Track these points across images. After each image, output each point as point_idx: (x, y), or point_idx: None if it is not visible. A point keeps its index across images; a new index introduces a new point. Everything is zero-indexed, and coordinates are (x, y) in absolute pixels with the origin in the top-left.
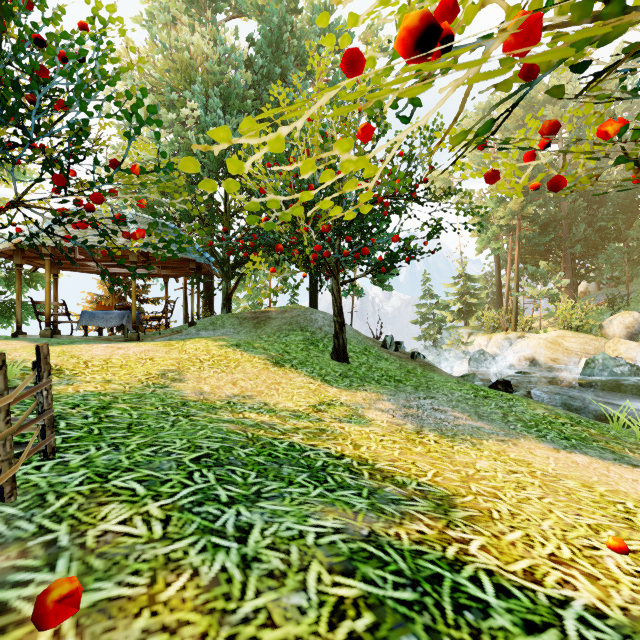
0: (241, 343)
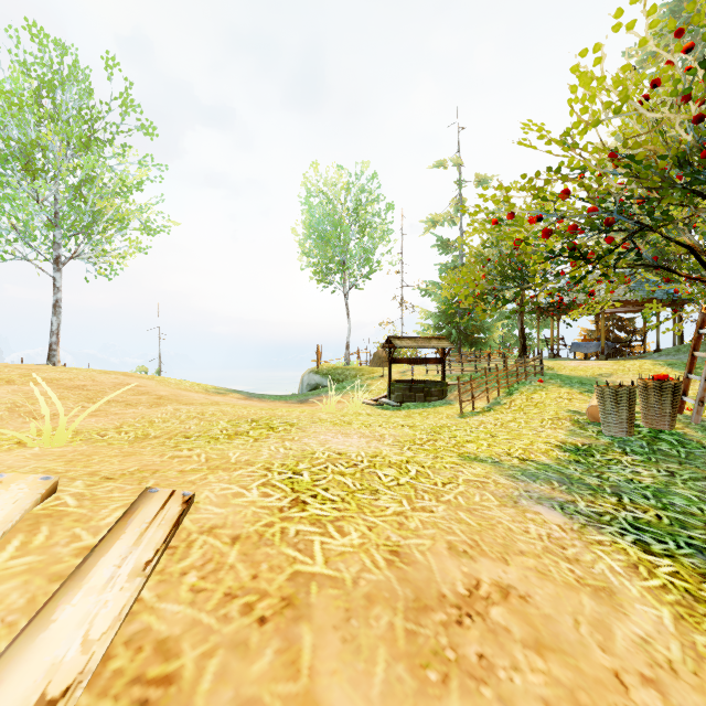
0: (677, 363)
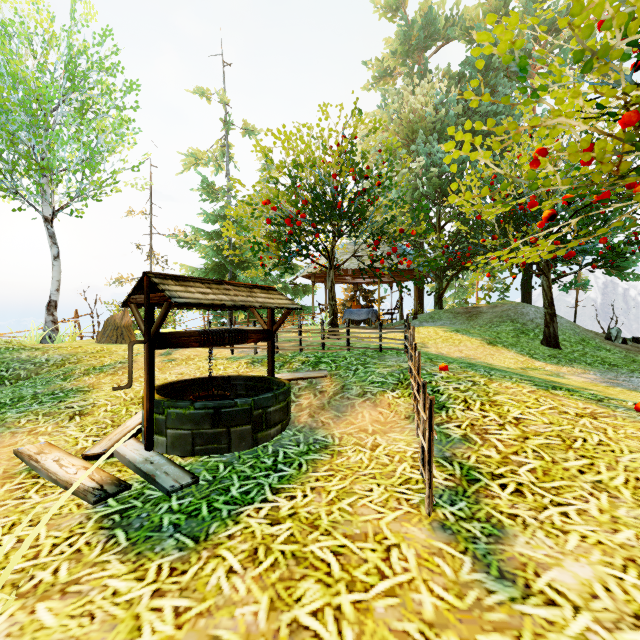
0: (459, 330)
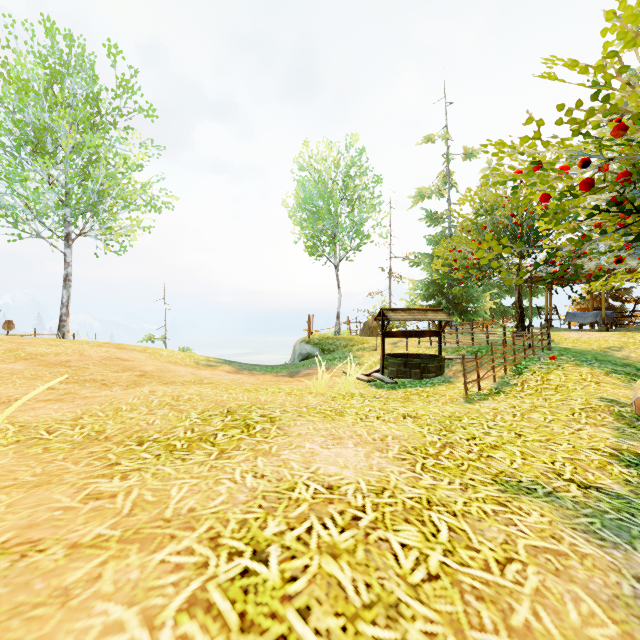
0: None
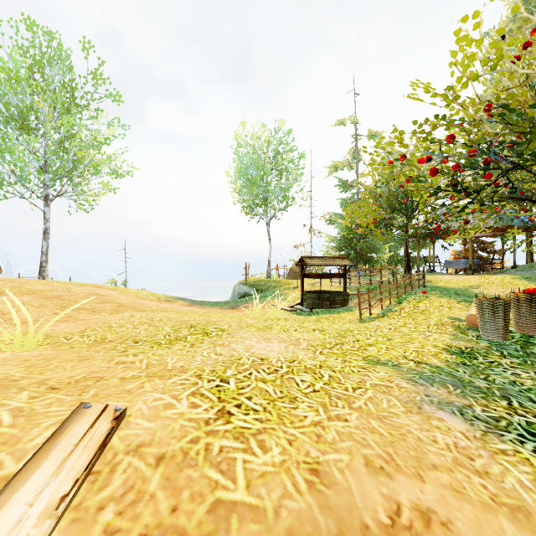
0: (532, 277)
